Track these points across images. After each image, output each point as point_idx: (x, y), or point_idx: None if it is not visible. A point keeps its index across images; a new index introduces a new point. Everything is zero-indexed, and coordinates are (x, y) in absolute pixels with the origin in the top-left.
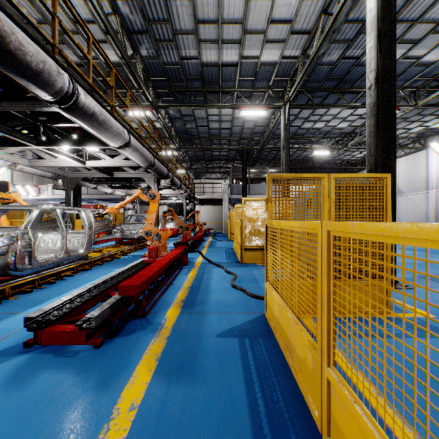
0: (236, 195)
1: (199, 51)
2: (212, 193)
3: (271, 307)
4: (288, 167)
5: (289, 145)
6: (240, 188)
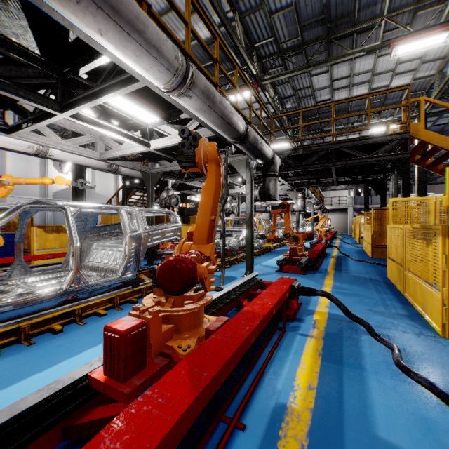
0: (360, 205)
1: (335, 138)
2: (339, 204)
3: (364, 245)
4: (396, 191)
5: (397, 177)
6: (363, 200)
